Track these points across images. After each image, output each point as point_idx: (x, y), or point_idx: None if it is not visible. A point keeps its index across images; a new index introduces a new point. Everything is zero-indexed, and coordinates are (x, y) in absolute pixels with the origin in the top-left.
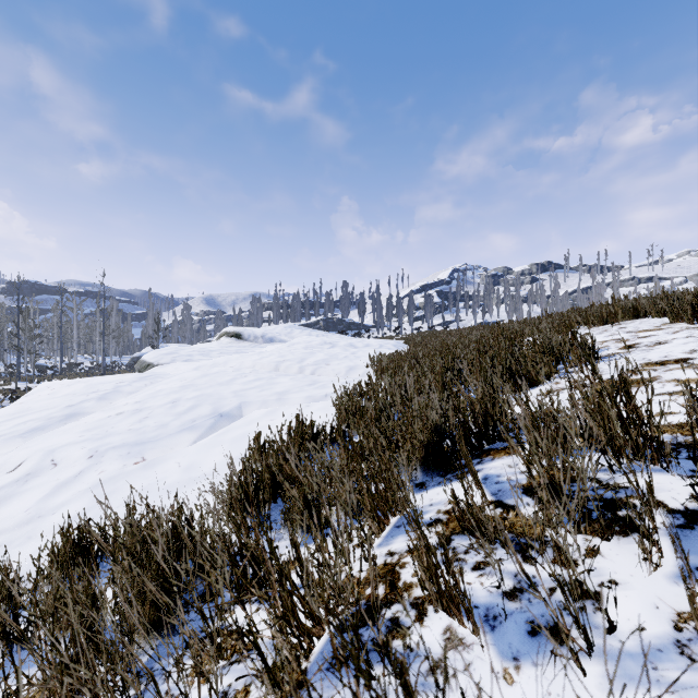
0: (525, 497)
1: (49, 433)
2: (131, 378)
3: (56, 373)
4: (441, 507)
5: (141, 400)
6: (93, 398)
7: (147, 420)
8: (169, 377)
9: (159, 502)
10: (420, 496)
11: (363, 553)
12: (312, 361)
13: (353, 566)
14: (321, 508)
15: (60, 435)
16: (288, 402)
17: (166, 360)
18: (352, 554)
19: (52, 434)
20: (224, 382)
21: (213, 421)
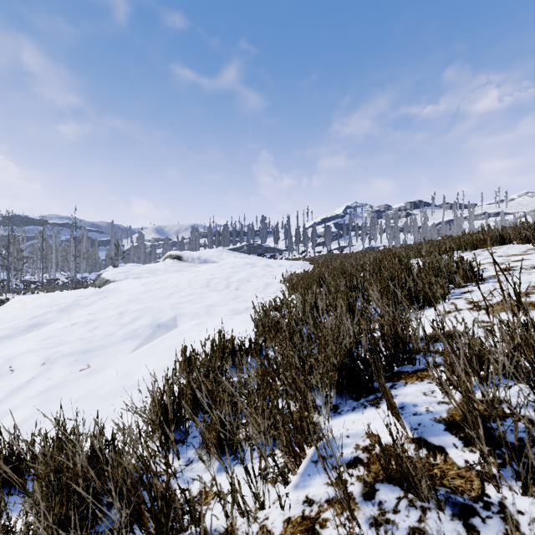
0: (450, 436)
1: (13, 341)
2: (89, 293)
3: (38, 286)
4: (359, 441)
5: (94, 312)
6: (55, 310)
7: (96, 330)
8: (120, 292)
9: (96, 409)
10: (335, 423)
11: (279, 500)
12: (236, 278)
13: (268, 513)
14: (234, 448)
15: (21, 343)
16: (215, 314)
17: (120, 277)
18: (267, 494)
19: (15, 342)
20: (163, 296)
21: (151, 331)
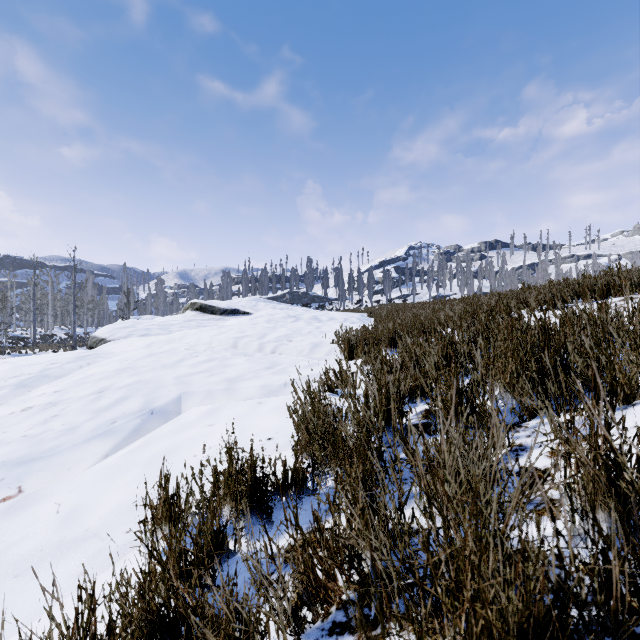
0: None
1: None
2: (67, 359)
3: (30, 344)
4: None
5: (62, 389)
6: (9, 385)
7: (55, 420)
8: (110, 357)
9: None
10: None
11: None
12: (273, 337)
13: None
14: None
15: None
16: (238, 394)
17: (121, 335)
18: None
19: None
20: (169, 363)
21: (139, 421)
